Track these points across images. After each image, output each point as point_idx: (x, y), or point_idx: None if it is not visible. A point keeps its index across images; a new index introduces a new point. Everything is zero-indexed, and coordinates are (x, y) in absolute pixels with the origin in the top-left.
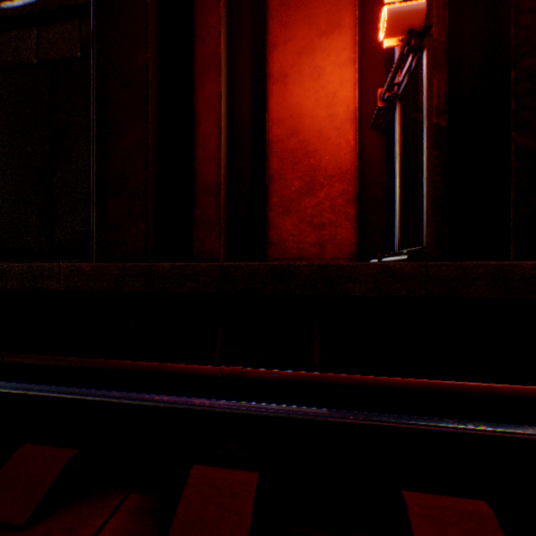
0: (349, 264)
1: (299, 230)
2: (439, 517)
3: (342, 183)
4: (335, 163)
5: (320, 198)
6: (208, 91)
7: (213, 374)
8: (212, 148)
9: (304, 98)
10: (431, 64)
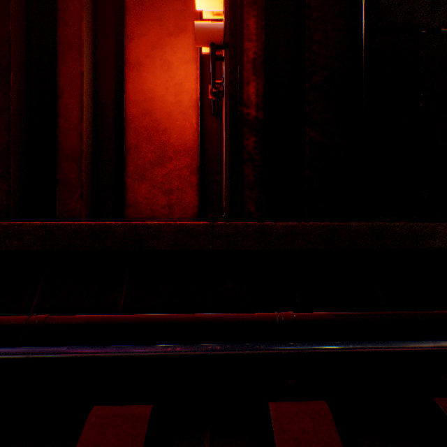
0: (156, 224)
1: (153, 194)
2: (108, 423)
3: (188, 158)
4: (182, 141)
5: (170, 168)
6: (72, 69)
7: (19, 323)
8: (75, 120)
9: (157, 85)
10: (229, 71)
